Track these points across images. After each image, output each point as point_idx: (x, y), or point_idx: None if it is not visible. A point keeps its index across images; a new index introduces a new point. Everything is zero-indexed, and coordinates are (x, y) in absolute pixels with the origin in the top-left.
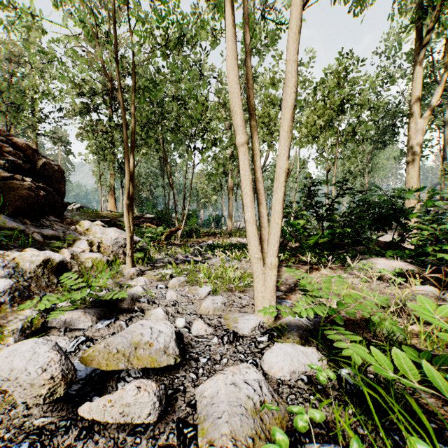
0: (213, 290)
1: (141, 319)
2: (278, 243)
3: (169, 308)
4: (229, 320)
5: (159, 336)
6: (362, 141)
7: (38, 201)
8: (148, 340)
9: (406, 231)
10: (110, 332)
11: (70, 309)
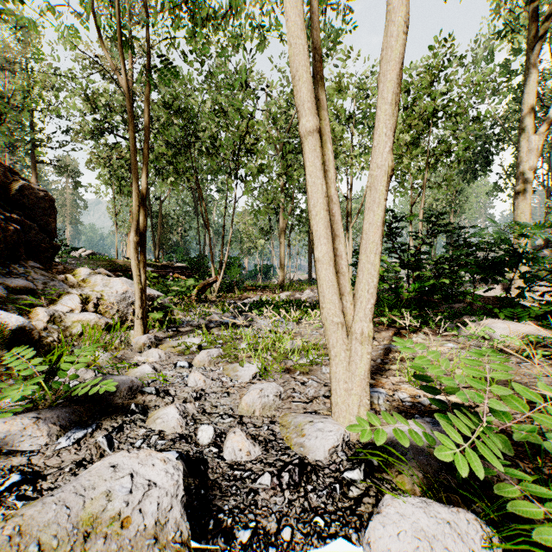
0: (261, 372)
1: (140, 427)
2: (374, 297)
3: (190, 404)
4: (288, 428)
5: (148, 496)
6: (458, 165)
7: (9, 238)
8: (119, 510)
9: (527, 282)
10: (78, 456)
11: (6, 415)
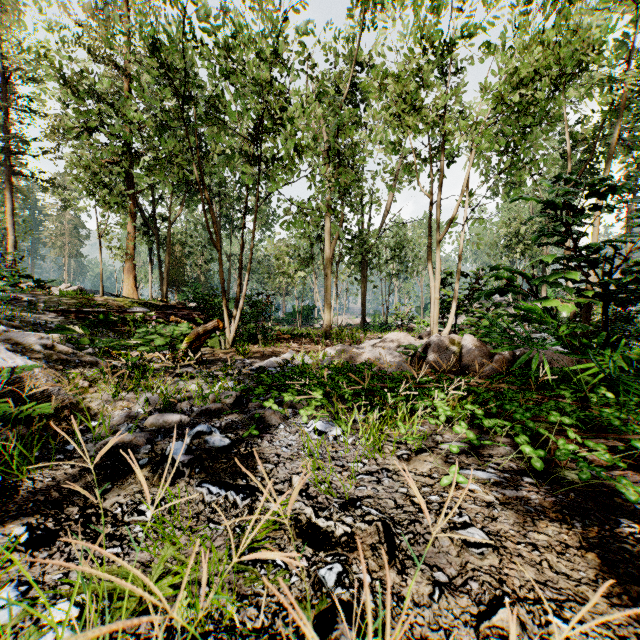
0: None
1: None
2: None
3: None
4: None
5: None
6: None
7: None
8: None
9: None
10: None
11: None
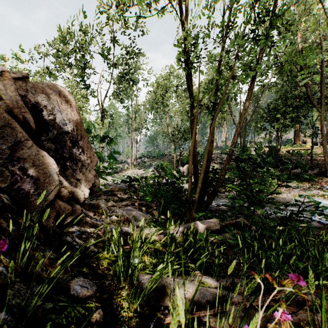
0: None
1: None
2: None
3: None
4: None
5: None
6: None
7: None
8: None
9: None
10: None
11: None
